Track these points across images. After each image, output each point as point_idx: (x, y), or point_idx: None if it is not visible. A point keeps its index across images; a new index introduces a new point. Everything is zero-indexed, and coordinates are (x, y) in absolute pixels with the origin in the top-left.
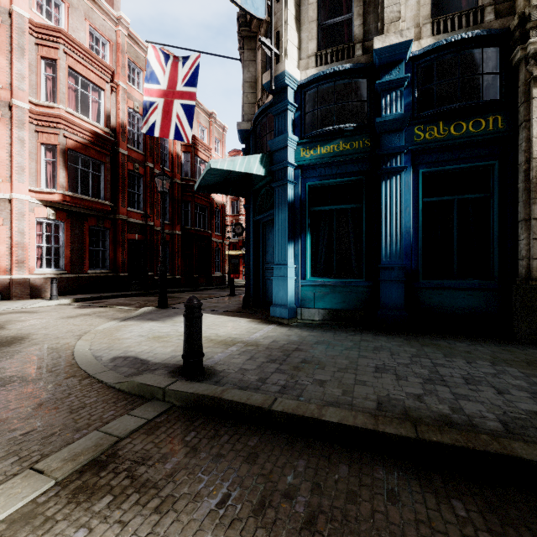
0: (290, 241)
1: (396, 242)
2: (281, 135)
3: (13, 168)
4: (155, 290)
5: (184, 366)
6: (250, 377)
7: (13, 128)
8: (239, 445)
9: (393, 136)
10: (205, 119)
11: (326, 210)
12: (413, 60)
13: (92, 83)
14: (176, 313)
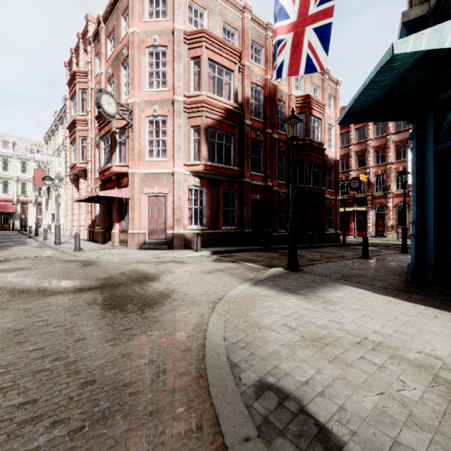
0: None
1: None
2: None
3: (174, 148)
4: (274, 246)
5: None
6: None
7: (174, 118)
8: None
9: None
10: (318, 78)
11: None
12: None
13: (225, 68)
14: (315, 282)
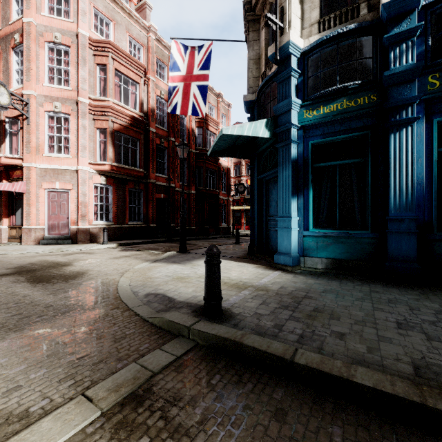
0: (294, 195)
1: (406, 193)
2: (285, 100)
3: (79, 147)
4: (176, 238)
5: (205, 307)
6: (266, 323)
7: (79, 118)
8: (264, 396)
9: (403, 87)
10: (214, 99)
11: (329, 165)
12: (426, 8)
13: (131, 79)
14: (193, 257)
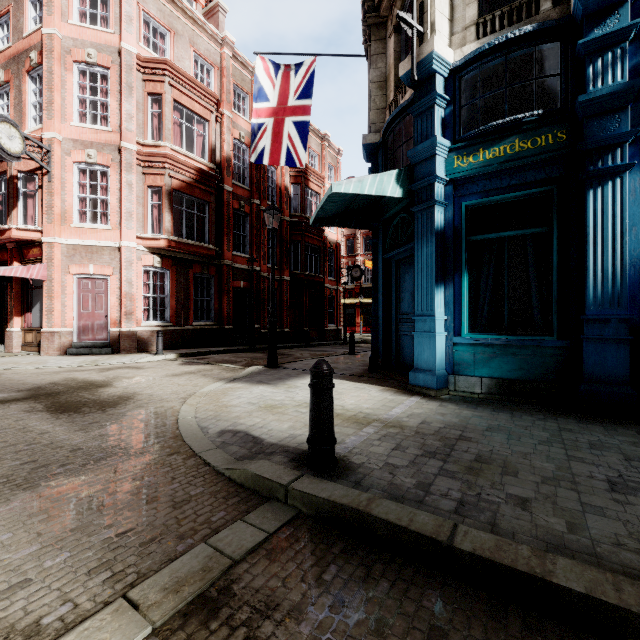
0: (439, 283)
1: (613, 280)
2: (426, 141)
3: (122, 214)
4: (262, 345)
5: (310, 454)
6: (404, 480)
7: (122, 172)
8: (409, 603)
9: (607, 119)
10: (317, 143)
11: (492, 238)
12: None
13: (197, 115)
14: (289, 375)
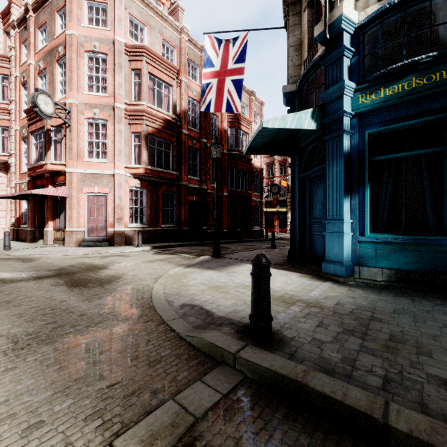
0: (346, 194)
1: None
2: (336, 84)
3: (115, 152)
4: (208, 241)
5: (252, 328)
6: (331, 355)
7: (115, 124)
8: None
9: None
10: (247, 97)
11: (390, 158)
12: None
13: (164, 82)
14: (229, 263)
